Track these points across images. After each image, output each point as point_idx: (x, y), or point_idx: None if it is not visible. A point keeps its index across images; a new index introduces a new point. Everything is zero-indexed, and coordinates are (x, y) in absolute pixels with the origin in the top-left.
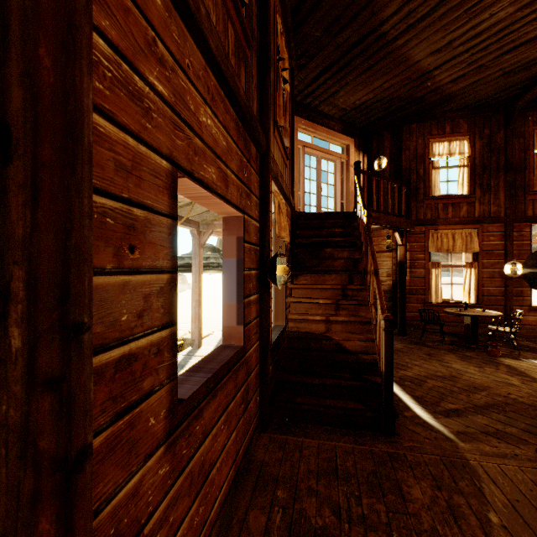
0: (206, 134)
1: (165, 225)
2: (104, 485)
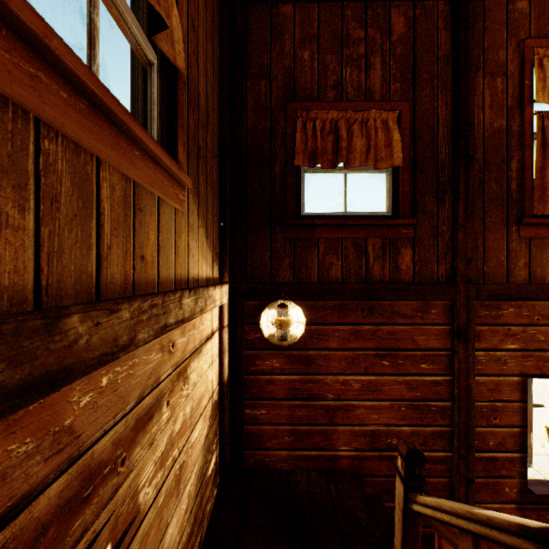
0: None
1: (516, 406)
2: (481, 496)
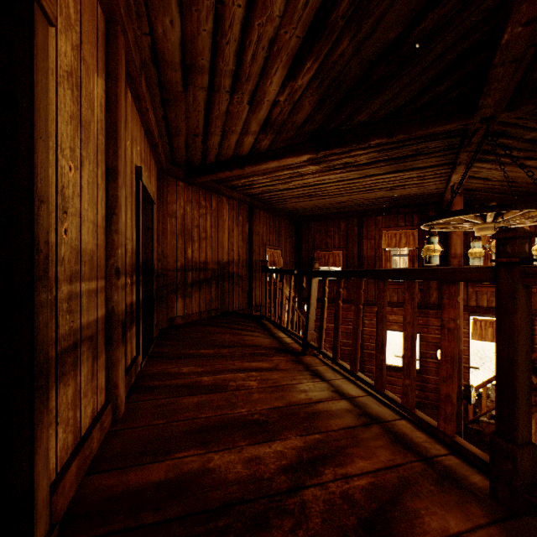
0: (392, 320)
1: None
2: (367, 363)
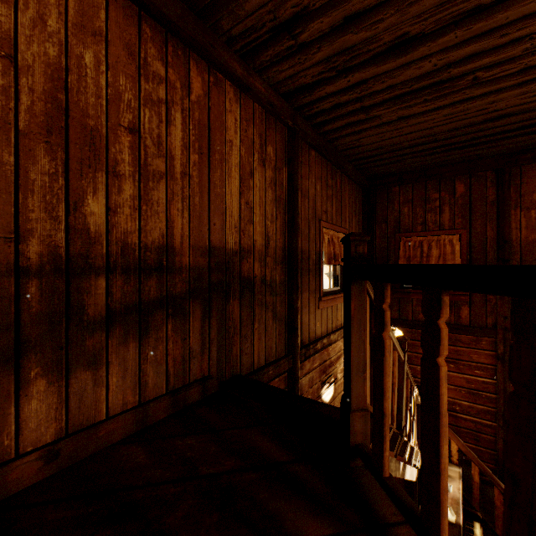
0: None
1: None
2: None
